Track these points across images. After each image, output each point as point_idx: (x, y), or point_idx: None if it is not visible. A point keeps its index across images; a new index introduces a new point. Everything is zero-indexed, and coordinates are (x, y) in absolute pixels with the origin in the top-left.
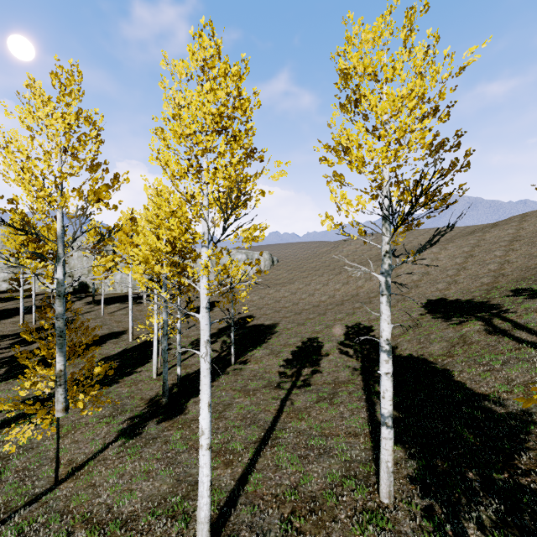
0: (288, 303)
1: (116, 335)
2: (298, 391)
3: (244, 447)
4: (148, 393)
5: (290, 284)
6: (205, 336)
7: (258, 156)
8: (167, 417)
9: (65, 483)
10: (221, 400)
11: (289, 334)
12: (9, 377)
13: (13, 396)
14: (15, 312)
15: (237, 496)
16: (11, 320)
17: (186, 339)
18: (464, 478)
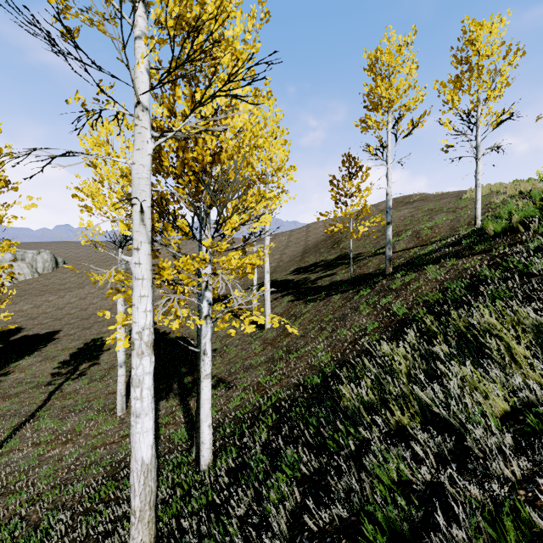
0: (74, 309)
1: None
2: (70, 381)
3: (1, 432)
4: None
5: (79, 288)
6: None
7: (12, 188)
8: None
9: None
10: None
11: (70, 339)
12: None
13: None
14: None
15: None
16: None
17: None
18: (170, 388)
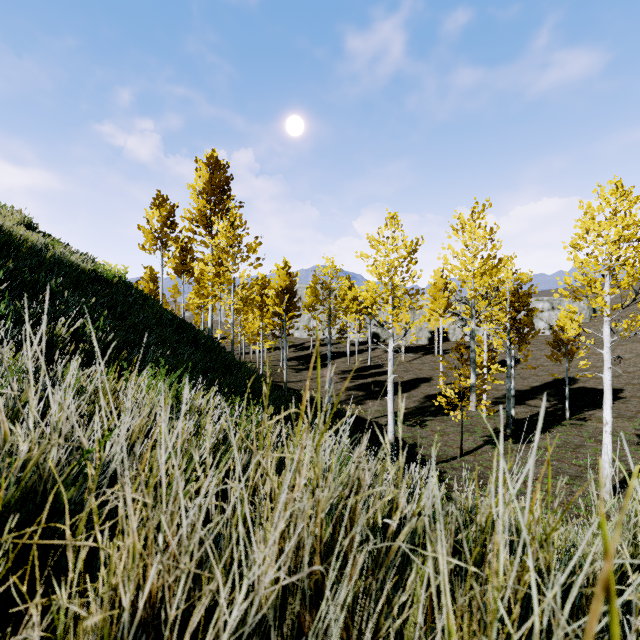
0: (631, 367)
1: (424, 380)
2: None
3: (615, 470)
4: (486, 425)
5: (633, 342)
6: (608, 365)
7: None
8: (518, 442)
9: (467, 456)
10: (570, 441)
11: None
12: (369, 398)
13: (381, 409)
14: (339, 355)
15: (621, 487)
16: (340, 360)
17: (496, 392)
18: None
